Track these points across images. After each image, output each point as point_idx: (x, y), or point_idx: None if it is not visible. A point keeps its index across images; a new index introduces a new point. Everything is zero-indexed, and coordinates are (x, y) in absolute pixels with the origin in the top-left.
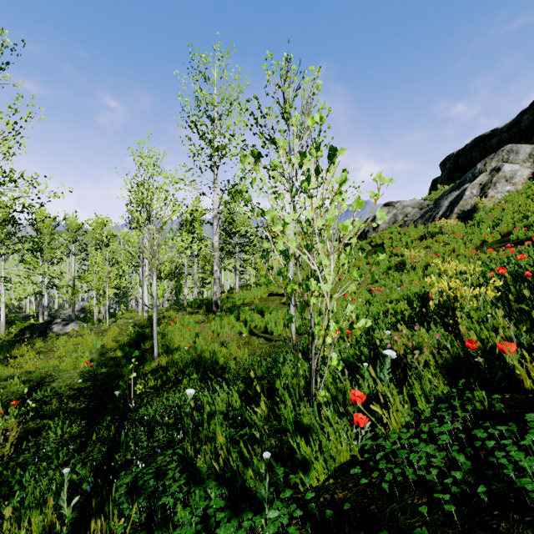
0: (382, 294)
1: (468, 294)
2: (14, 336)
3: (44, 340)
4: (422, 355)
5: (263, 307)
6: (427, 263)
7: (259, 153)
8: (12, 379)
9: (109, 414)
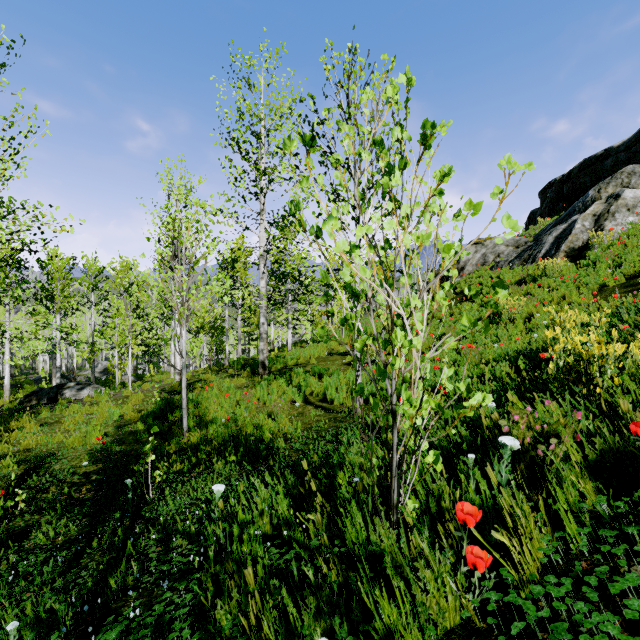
0: (473, 352)
1: (612, 352)
2: (18, 403)
3: (52, 409)
4: (561, 445)
5: (321, 369)
6: (529, 313)
7: (312, 140)
8: (4, 459)
9: (118, 509)
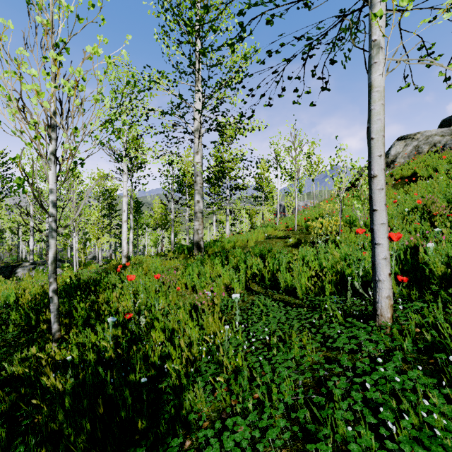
0: None
1: None
2: None
3: None
4: None
5: (262, 249)
6: None
7: None
8: None
9: None
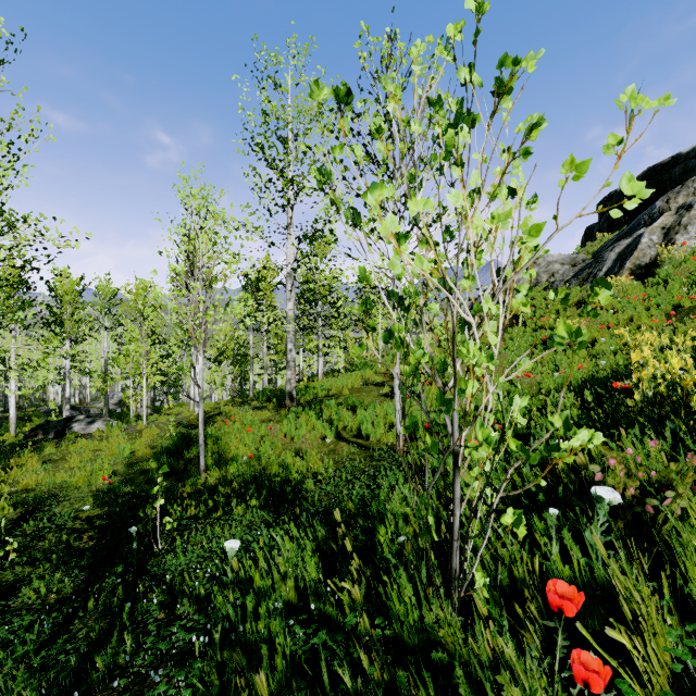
0: (530, 382)
1: None
2: (23, 438)
3: (58, 444)
4: (679, 499)
5: (355, 400)
6: (591, 338)
7: (348, 94)
8: None
9: (121, 562)
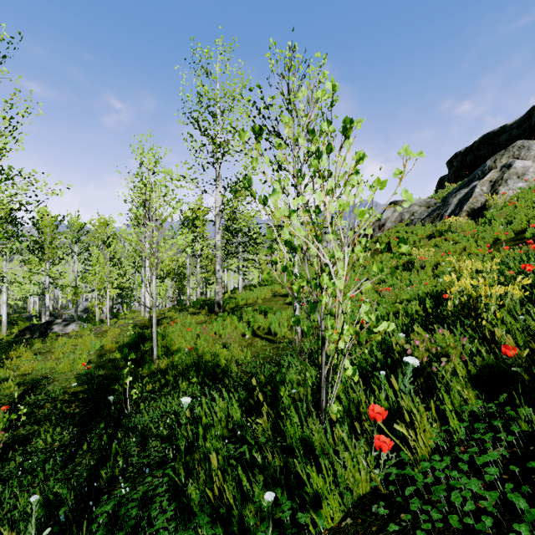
0: (391, 294)
1: (494, 293)
2: (15, 337)
3: (43, 341)
4: (450, 362)
5: (266, 307)
6: (437, 262)
7: (261, 130)
8: (6, 381)
9: (103, 420)
